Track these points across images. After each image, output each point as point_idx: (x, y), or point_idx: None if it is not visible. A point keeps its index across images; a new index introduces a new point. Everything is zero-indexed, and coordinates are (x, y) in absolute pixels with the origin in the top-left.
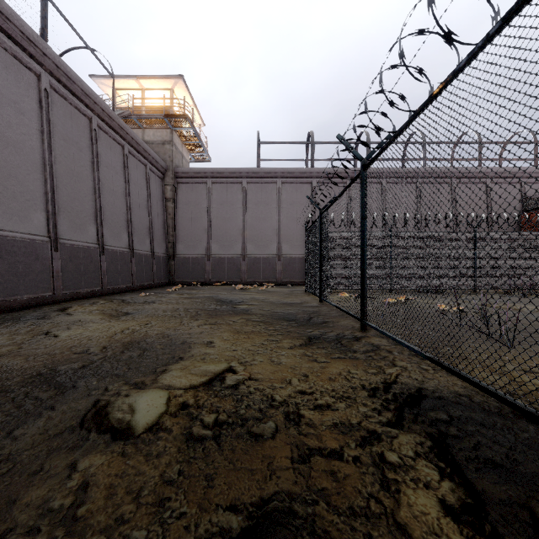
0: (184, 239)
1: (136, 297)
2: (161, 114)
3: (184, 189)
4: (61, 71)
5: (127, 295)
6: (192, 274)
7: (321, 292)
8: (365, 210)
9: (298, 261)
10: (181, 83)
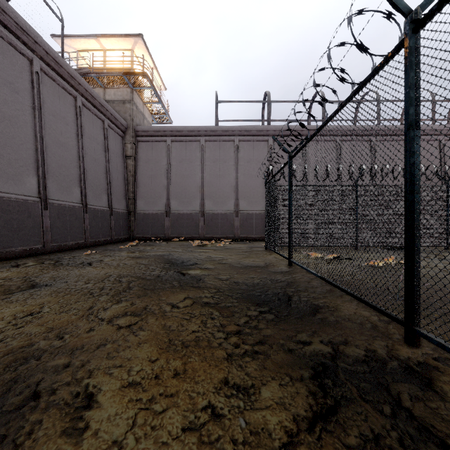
0: (144, 196)
1: (77, 256)
2: (120, 71)
3: (144, 147)
4: None
5: (73, 253)
6: (152, 229)
7: (290, 253)
8: (415, 109)
9: (255, 217)
10: (141, 43)
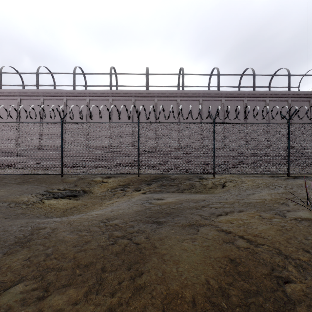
0: None
1: None
2: None
3: None
4: (295, 94)
5: None
6: None
7: None
8: None
9: None
10: None
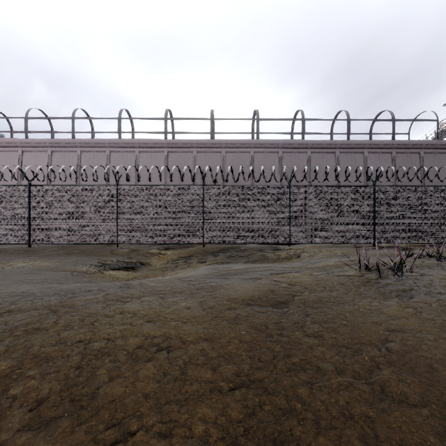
0: None
1: None
2: None
3: None
4: (400, 144)
5: None
6: None
7: None
8: None
9: None
10: None
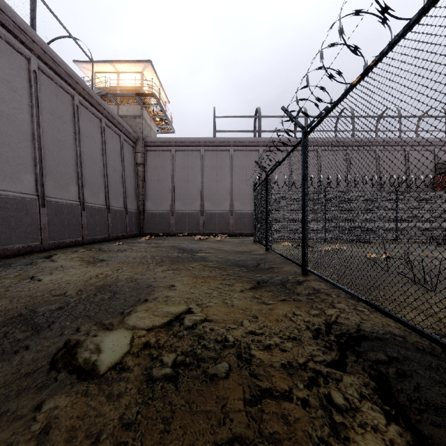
0: (152, 197)
1: (111, 246)
2: (133, 93)
3: (152, 155)
4: (48, 55)
5: (104, 244)
6: (159, 226)
7: (267, 242)
8: (305, 171)
9: (247, 216)
10: (150, 67)
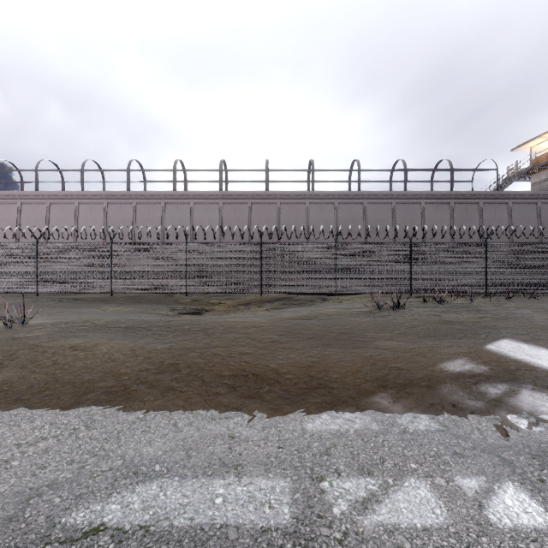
0: None
1: None
2: None
3: None
4: (458, 195)
5: None
6: None
7: None
8: (485, 256)
9: None
10: None
